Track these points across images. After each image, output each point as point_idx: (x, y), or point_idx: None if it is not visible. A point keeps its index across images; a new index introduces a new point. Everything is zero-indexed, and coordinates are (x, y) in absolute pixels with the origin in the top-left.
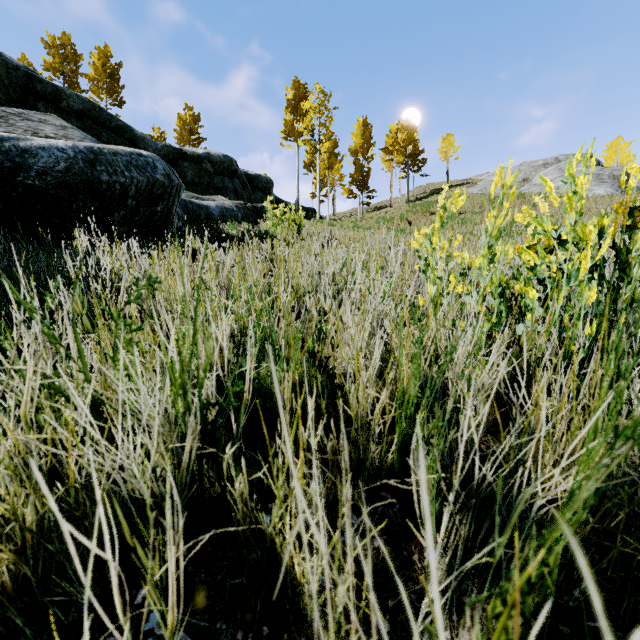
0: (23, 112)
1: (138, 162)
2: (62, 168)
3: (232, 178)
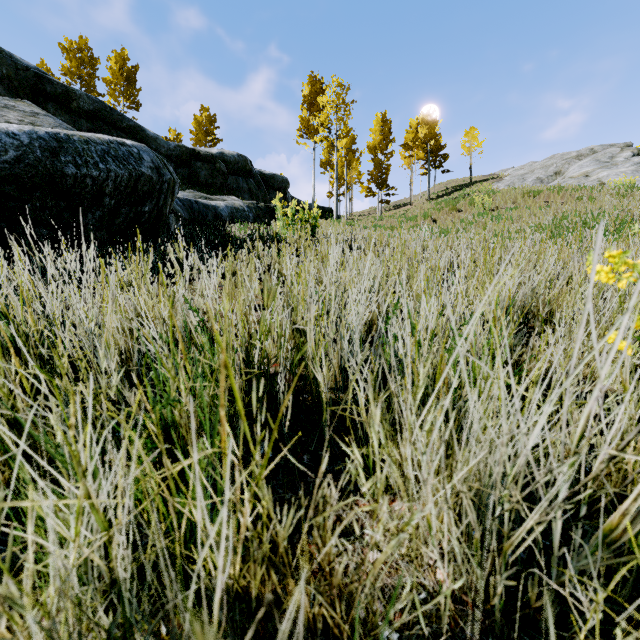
0: None
1: (118, 152)
2: (11, 158)
3: (247, 178)
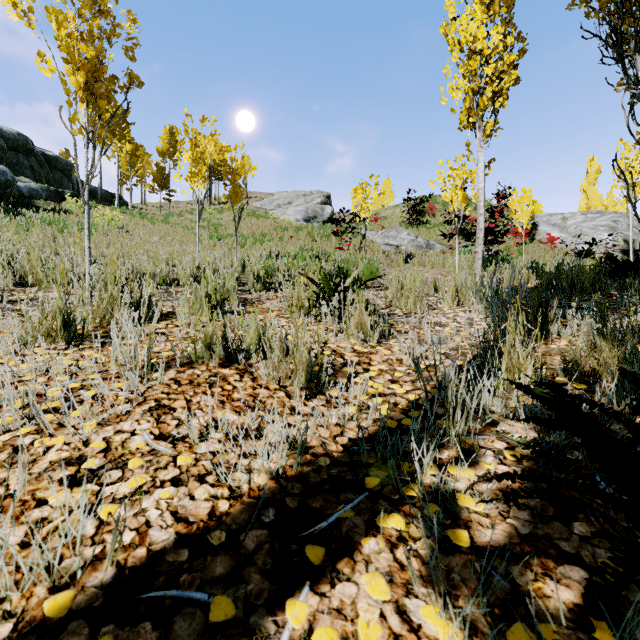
0: None
1: (0, 171)
2: None
3: (28, 156)
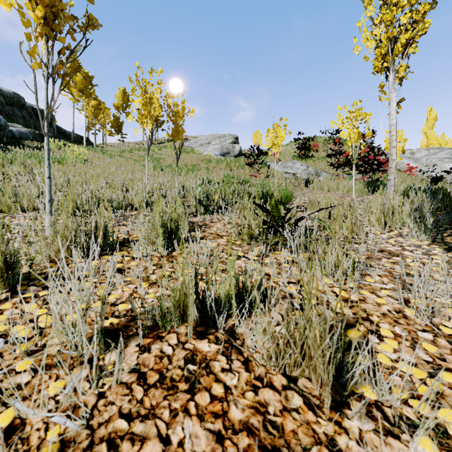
0: None
1: None
2: None
3: (21, 109)
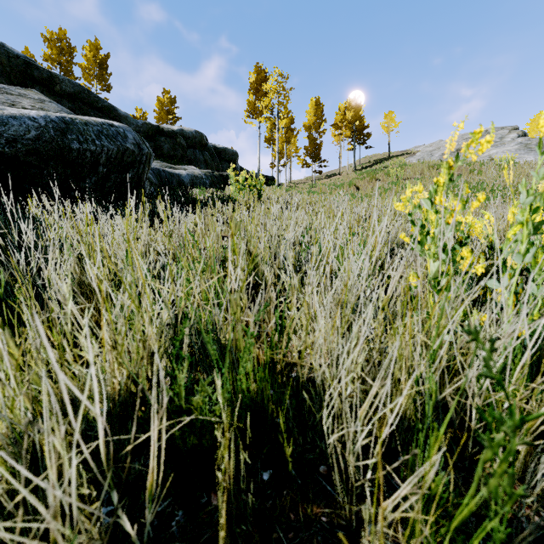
0: (4, 87)
1: (109, 132)
2: (32, 136)
3: (202, 151)
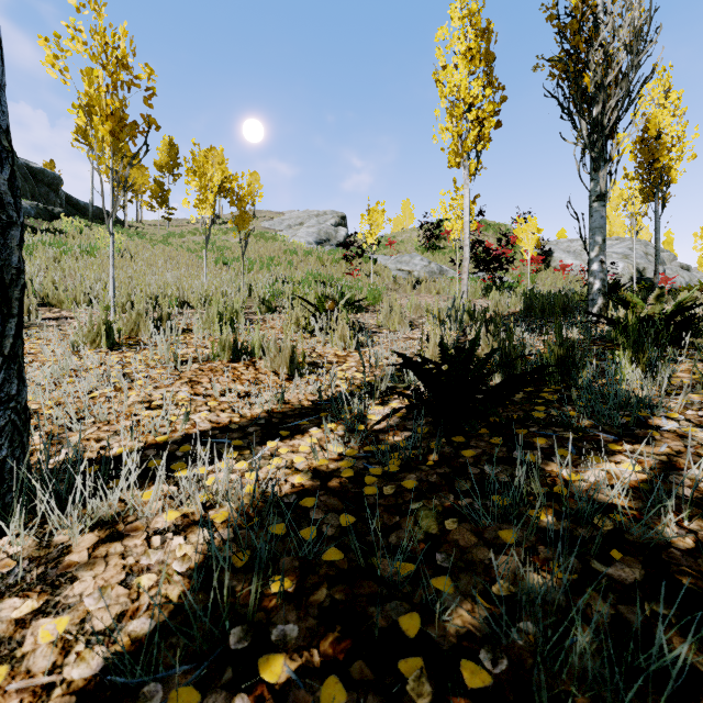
0: None
1: None
2: None
3: None
